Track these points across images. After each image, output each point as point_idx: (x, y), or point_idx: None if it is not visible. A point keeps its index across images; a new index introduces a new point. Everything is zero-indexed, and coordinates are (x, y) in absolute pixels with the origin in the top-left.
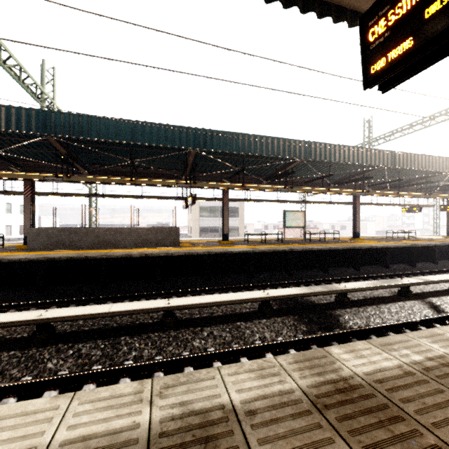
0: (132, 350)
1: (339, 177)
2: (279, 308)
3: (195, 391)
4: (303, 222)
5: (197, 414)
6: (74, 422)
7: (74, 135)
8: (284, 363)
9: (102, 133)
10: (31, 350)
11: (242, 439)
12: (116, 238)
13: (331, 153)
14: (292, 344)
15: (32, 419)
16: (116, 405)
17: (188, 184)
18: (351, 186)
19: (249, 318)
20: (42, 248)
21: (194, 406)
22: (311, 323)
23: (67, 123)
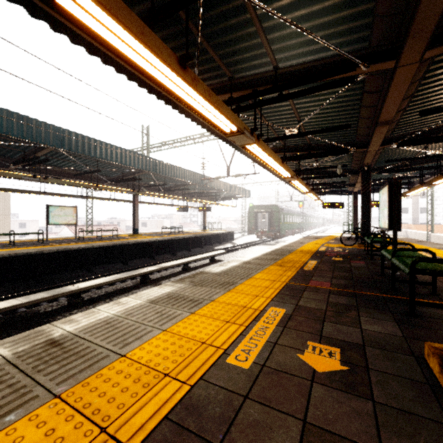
0: None
1: (116, 174)
2: None
3: None
4: (75, 218)
5: None
6: None
7: None
8: None
9: None
10: None
11: None
12: None
13: (91, 148)
14: None
15: None
16: None
17: None
18: (131, 186)
19: None
20: None
21: None
22: None
23: None
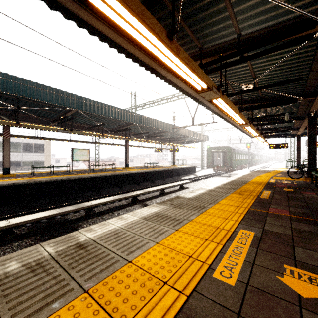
0: None
1: (114, 127)
2: (28, 231)
3: None
4: (88, 157)
5: None
6: None
7: None
8: None
9: None
10: None
11: None
12: None
13: (99, 109)
14: None
15: None
16: None
17: None
18: (124, 134)
19: None
20: None
21: None
22: (50, 238)
23: None
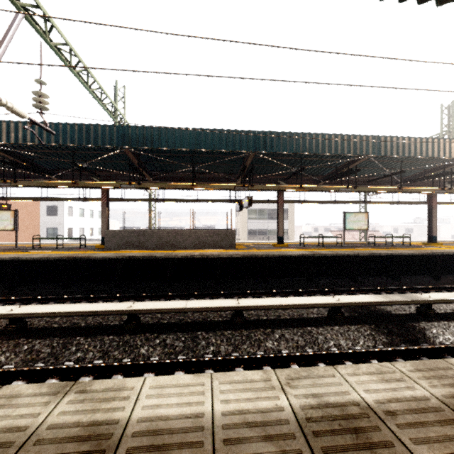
0: (210, 345)
1: (411, 173)
2: (350, 316)
3: (321, 385)
4: (366, 224)
5: (334, 406)
6: (223, 398)
7: (146, 146)
8: (404, 369)
9: (170, 143)
10: (125, 336)
11: (392, 436)
12: (177, 239)
13: (405, 148)
14: (373, 354)
15: (188, 391)
16: (252, 388)
17: (245, 187)
18: (426, 184)
19: (319, 323)
20: (116, 248)
21: (327, 399)
22: (391, 334)
23: (141, 135)
